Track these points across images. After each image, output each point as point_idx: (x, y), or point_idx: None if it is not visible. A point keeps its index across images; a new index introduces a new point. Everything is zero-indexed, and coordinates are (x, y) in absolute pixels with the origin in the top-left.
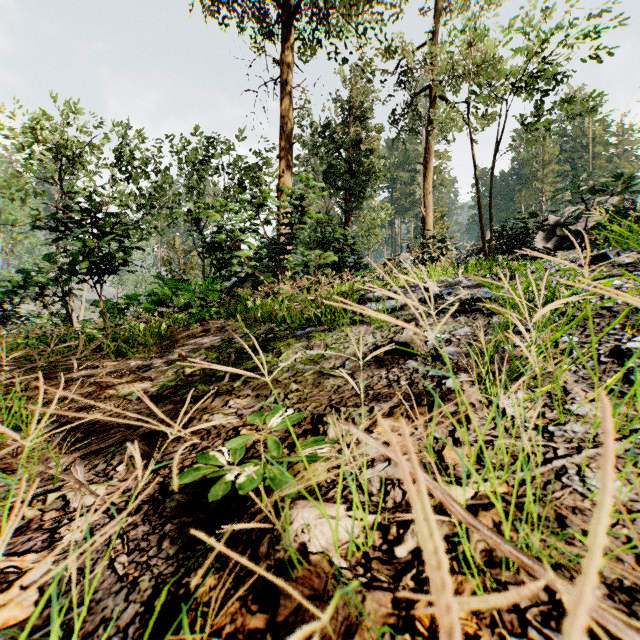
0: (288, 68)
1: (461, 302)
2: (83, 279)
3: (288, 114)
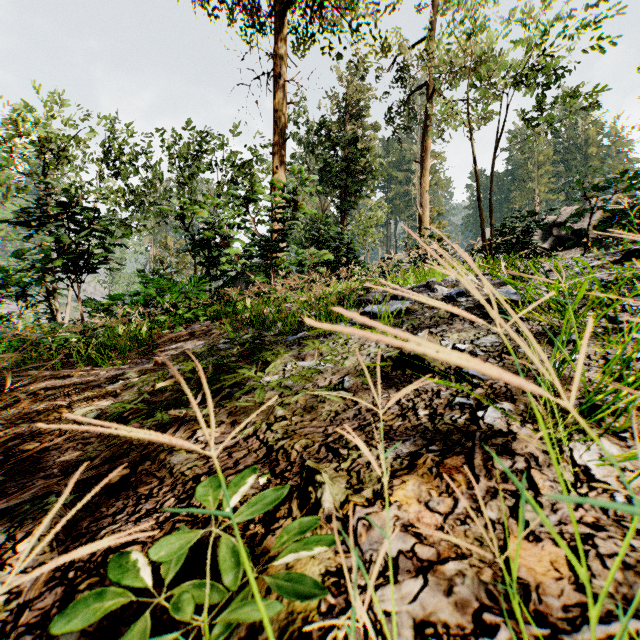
0: (282, 61)
1: (476, 304)
2: (59, 278)
3: (282, 108)
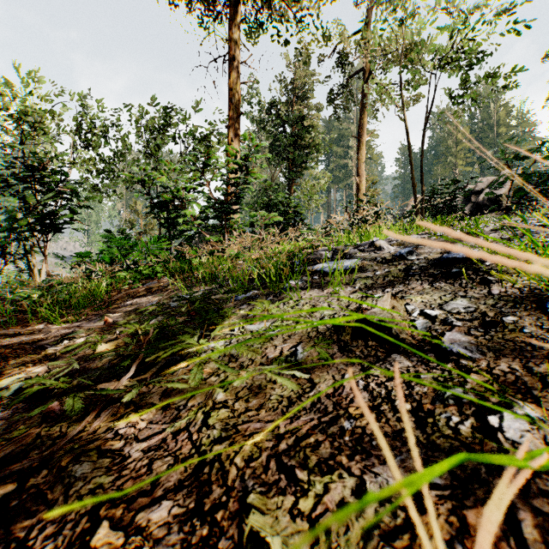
0: (236, 45)
1: (431, 263)
2: (25, 237)
3: (236, 87)
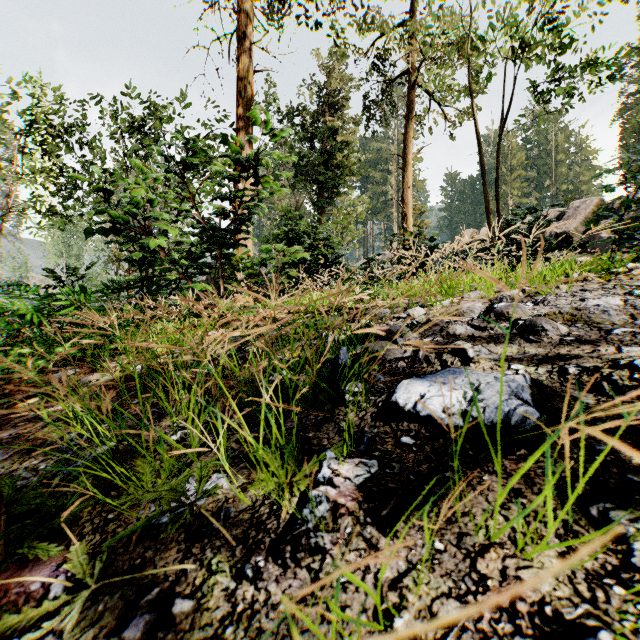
0: (247, 19)
1: None
2: None
3: (247, 76)
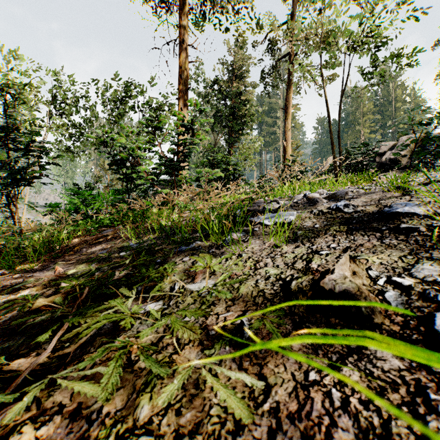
0: (185, 30)
1: (372, 217)
2: None
3: (185, 65)
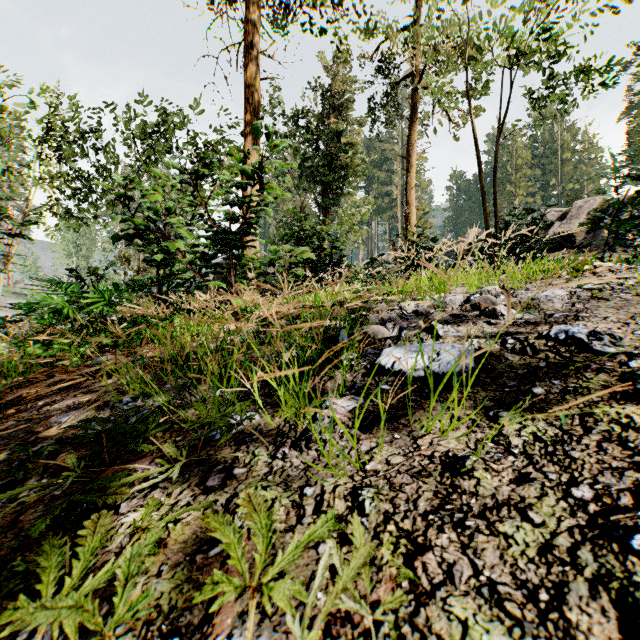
0: (255, 29)
1: None
2: None
3: (255, 84)
